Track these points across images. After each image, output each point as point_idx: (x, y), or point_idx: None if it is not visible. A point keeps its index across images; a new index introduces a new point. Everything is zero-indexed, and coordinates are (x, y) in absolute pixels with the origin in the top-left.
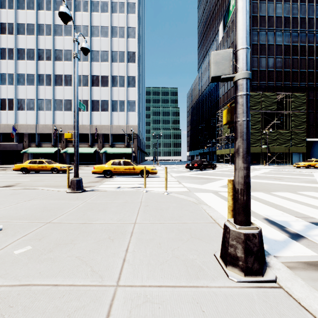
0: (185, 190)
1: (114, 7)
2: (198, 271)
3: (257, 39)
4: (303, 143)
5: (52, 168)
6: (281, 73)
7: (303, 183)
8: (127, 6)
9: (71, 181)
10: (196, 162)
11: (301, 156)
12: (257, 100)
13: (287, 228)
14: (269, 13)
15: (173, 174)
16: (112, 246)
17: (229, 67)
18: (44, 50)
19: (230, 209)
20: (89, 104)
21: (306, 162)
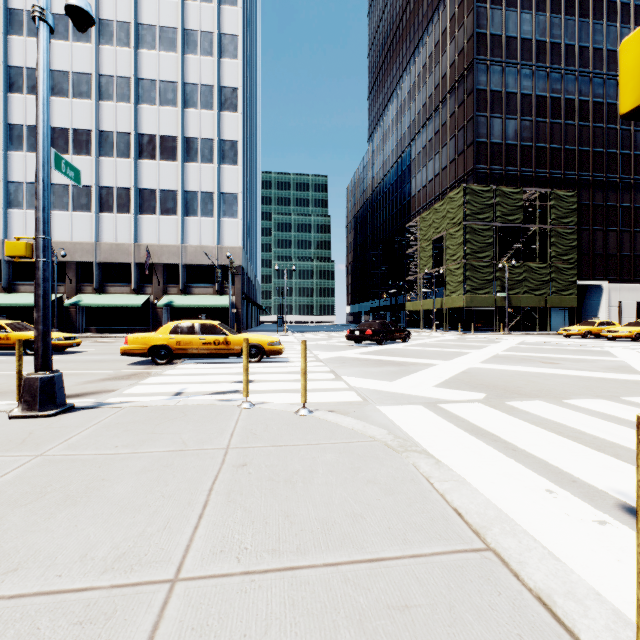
0: (352, 399)
1: None
2: None
3: (486, 81)
4: (572, 289)
5: (24, 341)
6: (531, 150)
7: (609, 371)
8: None
9: (23, 383)
10: (368, 326)
11: (567, 314)
12: (486, 202)
13: None
14: (508, 31)
15: (320, 353)
16: None
17: None
18: (23, 69)
19: None
20: (132, 198)
21: (583, 325)
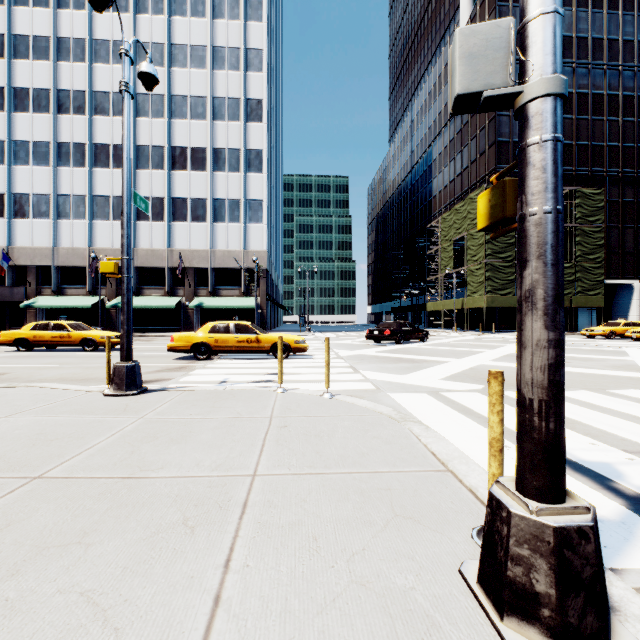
0: (368, 388)
1: (217, 6)
2: (425, 634)
3: None
4: (599, 288)
5: (83, 339)
6: None
7: (612, 369)
8: (246, 5)
9: (114, 370)
10: (387, 326)
11: (594, 314)
12: None
13: (617, 483)
14: None
15: (341, 351)
16: (187, 551)
17: (506, 67)
18: (70, 92)
19: (496, 448)
20: (165, 206)
21: (607, 326)
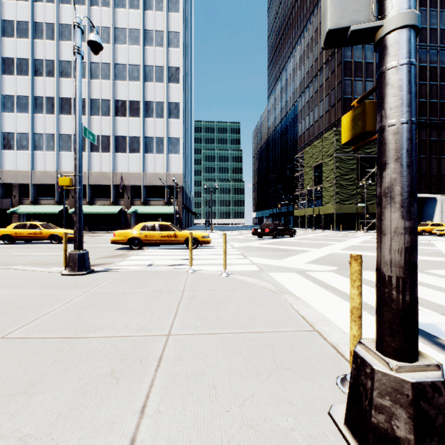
0: (254, 269)
1: (148, 1)
2: None
3: (351, 55)
4: None
5: (51, 235)
6: None
7: (426, 256)
8: (168, 1)
9: (69, 256)
10: (267, 226)
11: None
12: None
13: (441, 340)
14: None
15: (235, 243)
16: (112, 399)
17: (369, 6)
18: (43, 61)
19: (356, 315)
20: (111, 142)
21: (419, 226)
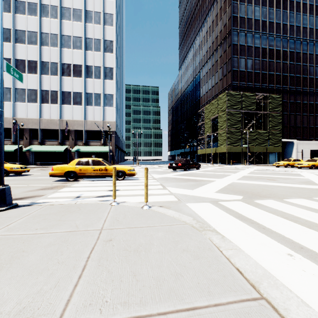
0: (172, 199)
1: None
2: None
3: (237, 40)
4: (279, 143)
5: None
6: (259, 75)
7: (303, 184)
8: None
9: None
10: (179, 161)
11: (276, 155)
12: (237, 100)
13: None
14: (248, 15)
15: (155, 175)
16: None
17: None
18: None
19: None
20: (58, 96)
21: (285, 161)
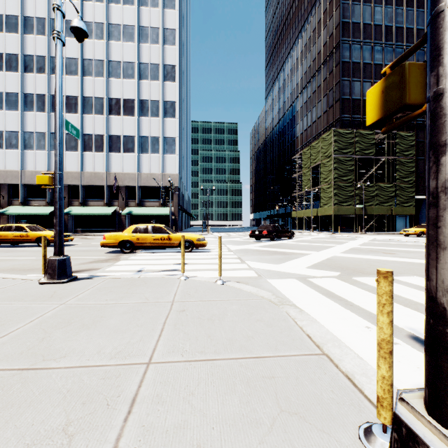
0: (251, 275)
1: None
2: None
3: (349, 56)
4: (411, 201)
5: (38, 237)
6: None
7: None
8: None
9: (48, 262)
10: (264, 228)
11: (407, 219)
12: (349, 141)
13: None
14: (364, 19)
15: (231, 246)
16: None
17: None
18: (34, 57)
19: (386, 350)
20: (104, 141)
21: (418, 228)
